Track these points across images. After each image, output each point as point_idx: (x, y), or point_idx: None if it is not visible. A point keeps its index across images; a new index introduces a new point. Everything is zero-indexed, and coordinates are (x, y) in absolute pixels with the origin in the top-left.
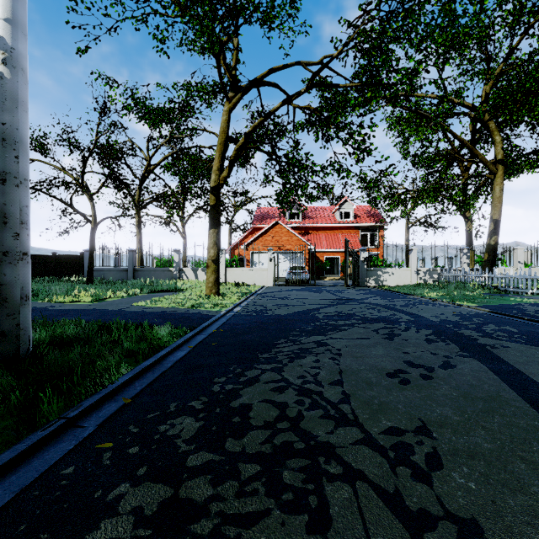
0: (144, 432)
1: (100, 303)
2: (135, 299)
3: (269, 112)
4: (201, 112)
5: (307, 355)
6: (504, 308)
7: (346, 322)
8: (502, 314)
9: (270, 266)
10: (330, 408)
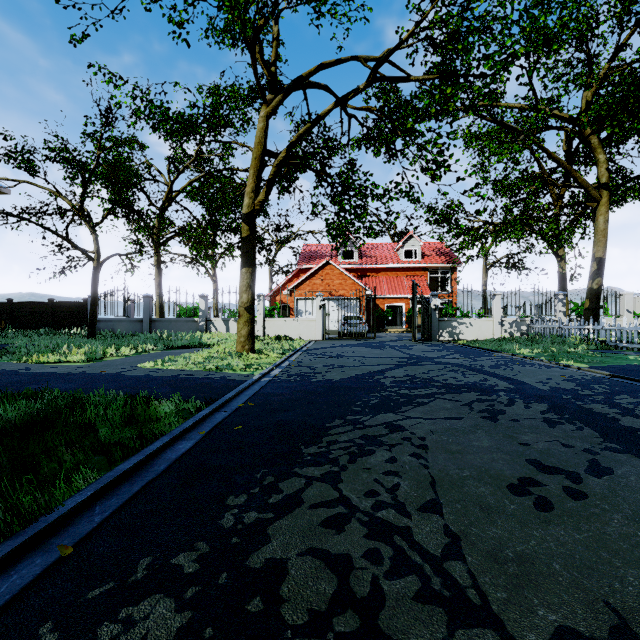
0: None
1: (95, 364)
2: (143, 358)
3: (319, 116)
4: (234, 125)
5: (376, 449)
6: (627, 370)
7: (424, 391)
8: (629, 379)
9: (320, 316)
10: (431, 573)
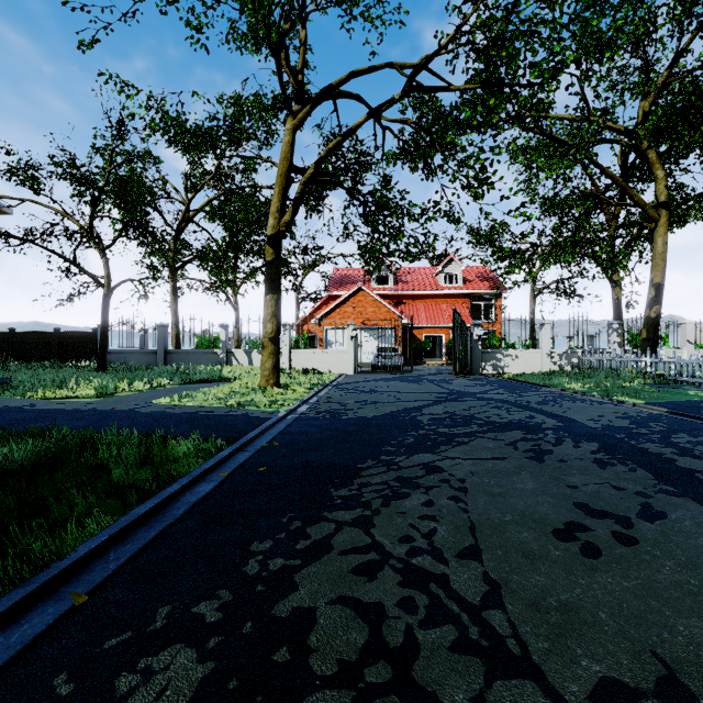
0: (81, 697)
1: (106, 400)
2: (158, 393)
3: (350, 129)
4: (258, 138)
5: (412, 492)
6: (686, 407)
7: (464, 429)
8: (688, 416)
9: (351, 347)
10: (468, 622)
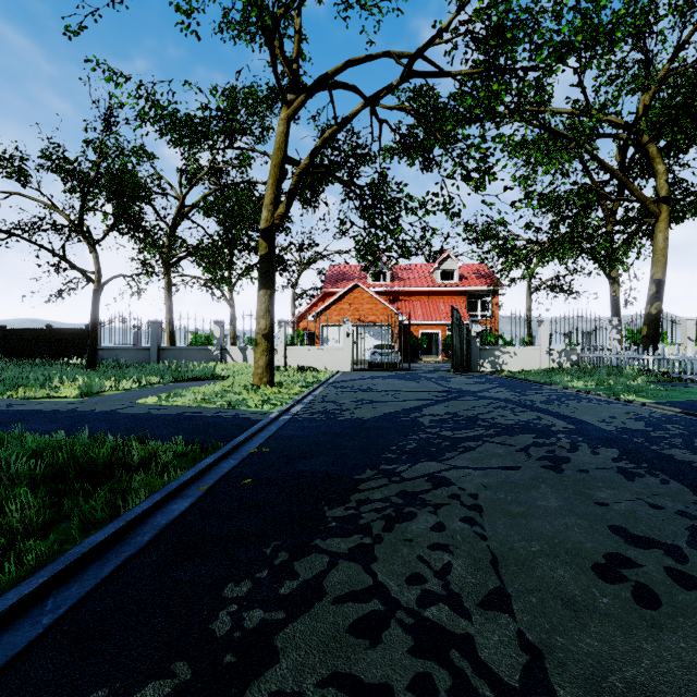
0: None
1: (89, 399)
2: (146, 392)
3: (346, 117)
4: (253, 133)
5: (418, 511)
6: None
7: (469, 432)
8: None
9: (347, 344)
10: None
